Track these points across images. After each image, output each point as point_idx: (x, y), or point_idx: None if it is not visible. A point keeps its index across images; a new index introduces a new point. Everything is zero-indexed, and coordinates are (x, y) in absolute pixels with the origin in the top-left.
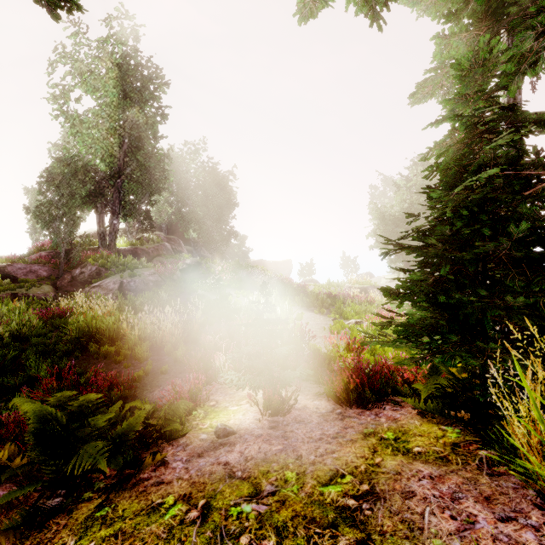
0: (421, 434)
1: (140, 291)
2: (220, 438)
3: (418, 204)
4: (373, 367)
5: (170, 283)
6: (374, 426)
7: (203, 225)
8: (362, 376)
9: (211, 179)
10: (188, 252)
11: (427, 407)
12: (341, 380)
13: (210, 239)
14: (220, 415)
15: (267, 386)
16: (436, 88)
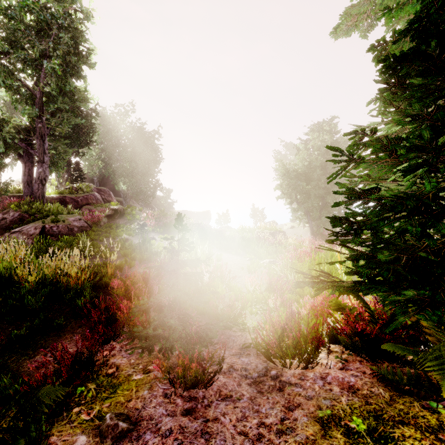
0: (403, 420)
1: (63, 236)
2: (105, 444)
3: (317, 162)
4: (298, 308)
5: (96, 228)
6: (329, 403)
7: (131, 178)
8: (295, 324)
9: (139, 138)
10: (118, 202)
11: (409, 379)
12: (273, 331)
13: (138, 191)
14: (117, 391)
15: (182, 350)
16: (360, 19)
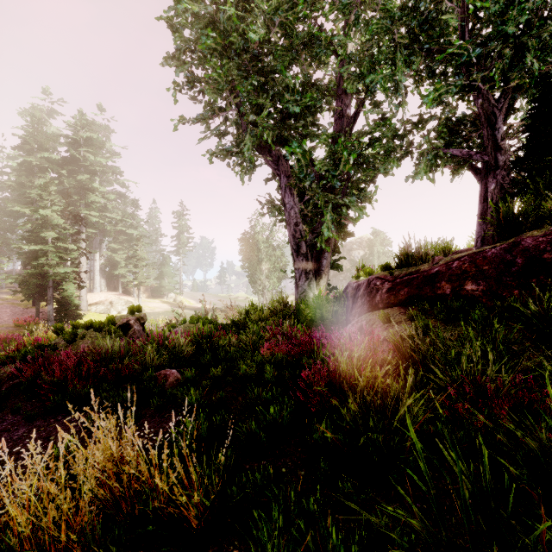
0: None
1: None
2: None
3: None
4: None
5: None
6: None
7: None
8: None
9: None
10: None
11: None
12: None
13: None
14: None
15: None
16: None
